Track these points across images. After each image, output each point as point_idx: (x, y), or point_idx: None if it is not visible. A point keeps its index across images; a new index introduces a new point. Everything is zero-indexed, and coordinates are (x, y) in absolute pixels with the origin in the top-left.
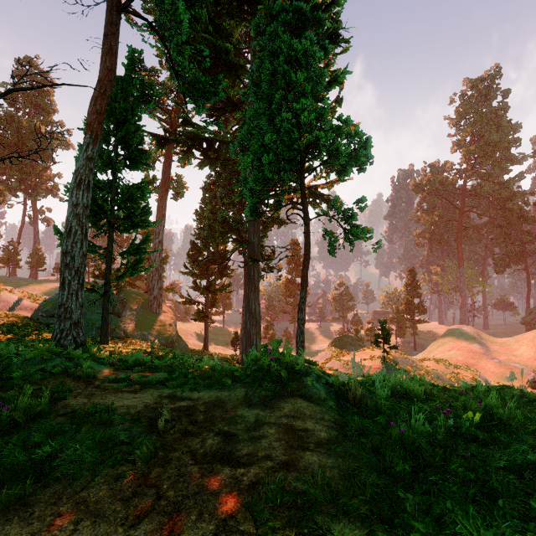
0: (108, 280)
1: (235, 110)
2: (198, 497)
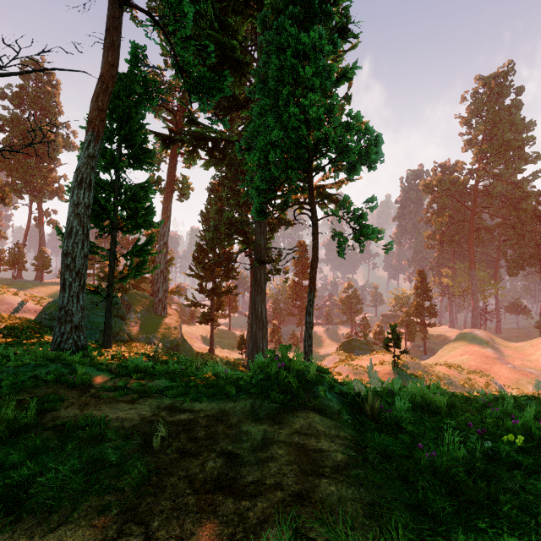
0: (111, 282)
1: (241, 108)
2: (195, 540)
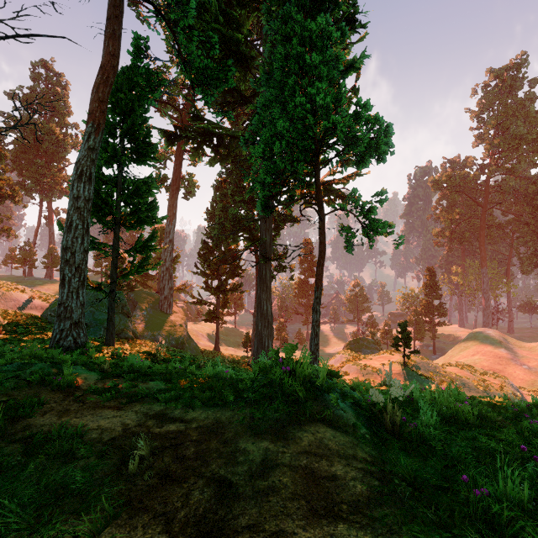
0: (114, 278)
1: (246, 104)
2: None
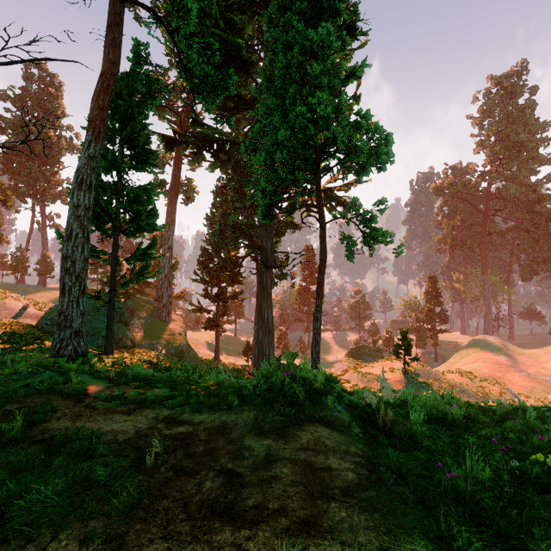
0: (113, 286)
1: (247, 109)
2: None
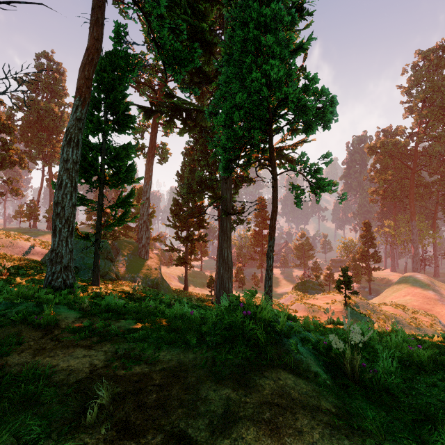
0: (99, 229)
1: (210, 83)
2: None
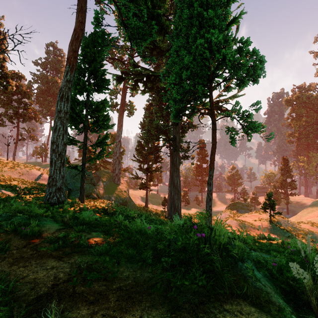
0: (84, 162)
1: (164, 55)
2: None
